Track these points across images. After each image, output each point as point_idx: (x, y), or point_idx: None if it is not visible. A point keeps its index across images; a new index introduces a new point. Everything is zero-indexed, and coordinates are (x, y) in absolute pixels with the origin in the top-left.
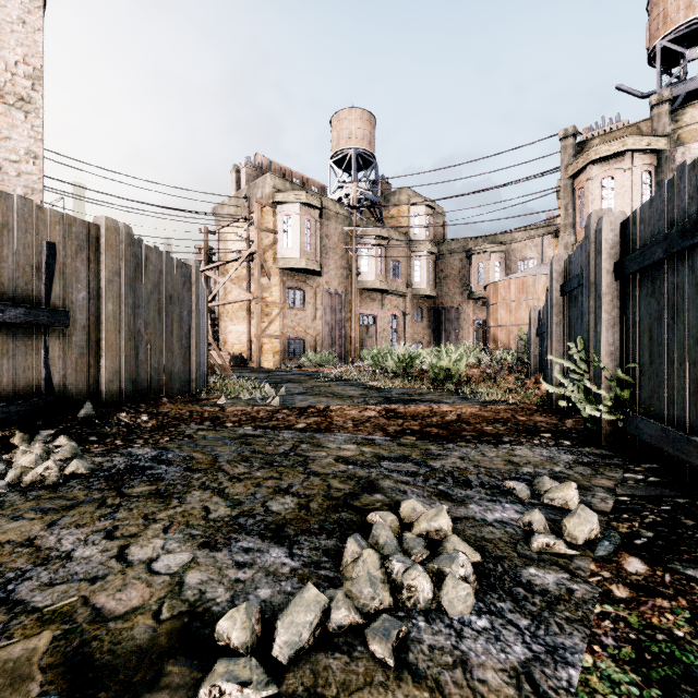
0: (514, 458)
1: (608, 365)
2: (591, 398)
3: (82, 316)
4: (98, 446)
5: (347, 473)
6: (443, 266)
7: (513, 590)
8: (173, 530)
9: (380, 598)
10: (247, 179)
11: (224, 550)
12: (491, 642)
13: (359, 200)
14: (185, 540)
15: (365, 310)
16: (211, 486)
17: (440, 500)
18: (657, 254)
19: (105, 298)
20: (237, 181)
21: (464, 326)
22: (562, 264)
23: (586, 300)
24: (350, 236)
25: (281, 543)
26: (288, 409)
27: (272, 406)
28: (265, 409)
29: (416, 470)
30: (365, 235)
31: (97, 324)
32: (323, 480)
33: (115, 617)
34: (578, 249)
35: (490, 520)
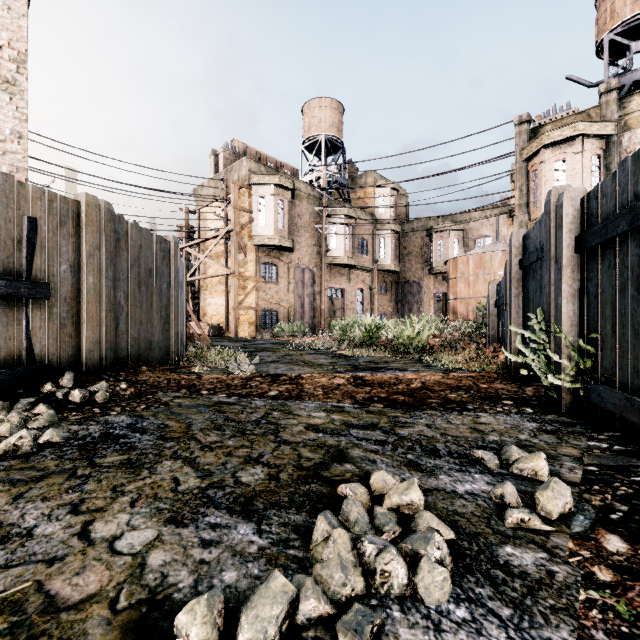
0: (479, 426)
1: (568, 336)
2: (551, 367)
3: (63, 289)
4: (76, 414)
5: (317, 442)
6: (406, 244)
7: (490, 573)
8: (141, 504)
9: (351, 584)
10: (224, 163)
11: (190, 526)
12: (472, 638)
13: (328, 182)
14: (152, 515)
15: (334, 284)
16: (182, 456)
17: (409, 470)
18: (620, 227)
19: (85, 271)
20: (215, 165)
21: (425, 299)
22: (520, 240)
23: (546, 273)
24: (320, 215)
25: (250, 518)
26: (261, 377)
27: (246, 374)
28: (240, 377)
29: (384, 438)
30: (334, 214)
31: (78, 296)
32: (293, 449)
33: (68, 607)
34: (537, 225)
35: (461, 492)
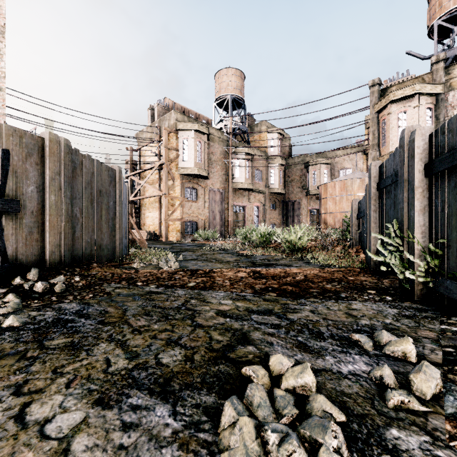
0: (352, 311)
1: (419, 241)
2: (405, 265)
3: (30, 204)
4: (37, 302)
5: (225, 326)
6: (289, 173)
7: None
8: (75, 385)
9: None
10: (158, 114)
11: (114, 408)
12: None
13: (233, 129)
14: (83, 396)
15: (238, 202)
16: (115, 339)
17: (300, 351)
18: None
19: (48, 191)
20: (152, 116)
21: (303, 213)
22: (377, 168)
23: (400, 192)
24: (228, 153)
25: (167, 399)
26: (183, 271)
27: (172, 269)
28: (167, 271)
29: (278, 323)
30: (238, 152)
31: (43, 210)
32: (206, 332)
33: None
34: (391, 156)
35: (345, 373)
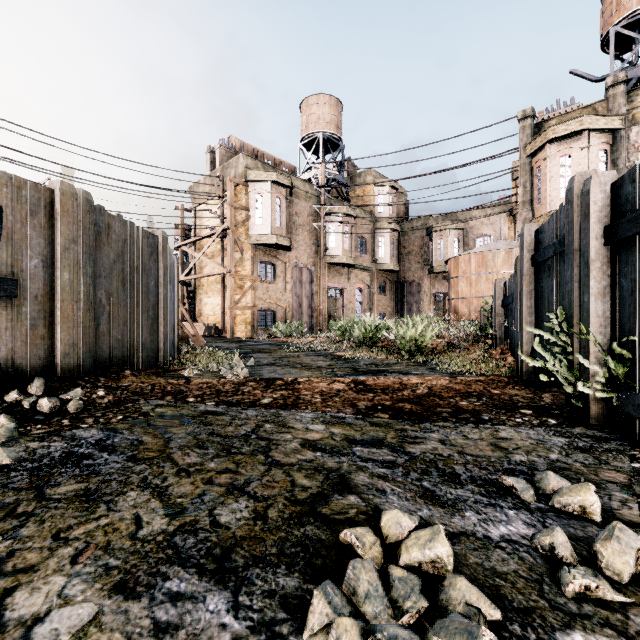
0: (500, 442)
1: (597, 338)
2: (575, 372)
3: (33, 285)
4: (41, 427)
5: (314, 464)
6: (405, 243)
7: None
8: (85, 559)
9: None
10: (221, 159)
11: (143, 597)
12: None
13: (327, 180)
14: (96, 577)
15: (333, 283)
16: (152, 484)
17: (427, 504)
18: None
19: (60, 266)
20: (211, 162)
21: (424, 299)
22: (533, 234)
23: (568, 268)
24: (319, 213)
25: (225, 583)
26: (255, 381)
27: (239, 378)
28: (232, 381)
29: (393, 459)
30: (333, 212)
31: (51, 294)
32: (286, 473)
33: None
34: (553, 217)
35: (495, 538)
